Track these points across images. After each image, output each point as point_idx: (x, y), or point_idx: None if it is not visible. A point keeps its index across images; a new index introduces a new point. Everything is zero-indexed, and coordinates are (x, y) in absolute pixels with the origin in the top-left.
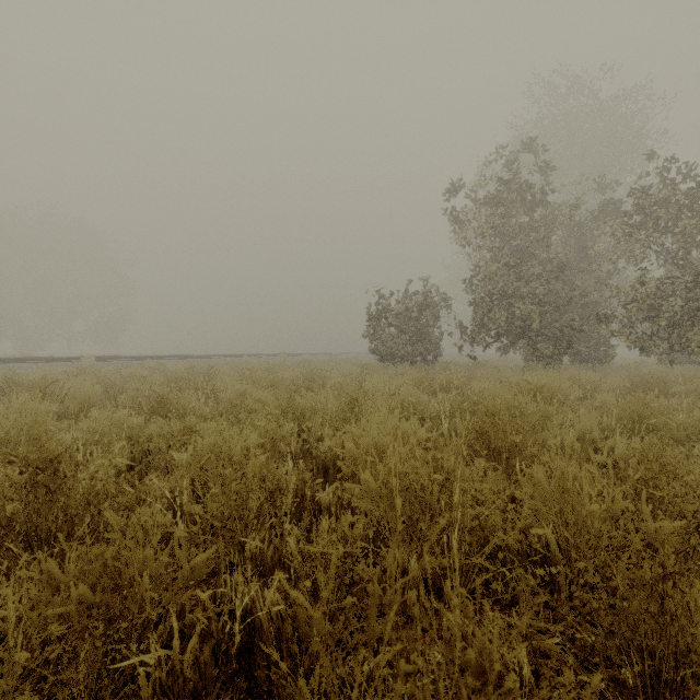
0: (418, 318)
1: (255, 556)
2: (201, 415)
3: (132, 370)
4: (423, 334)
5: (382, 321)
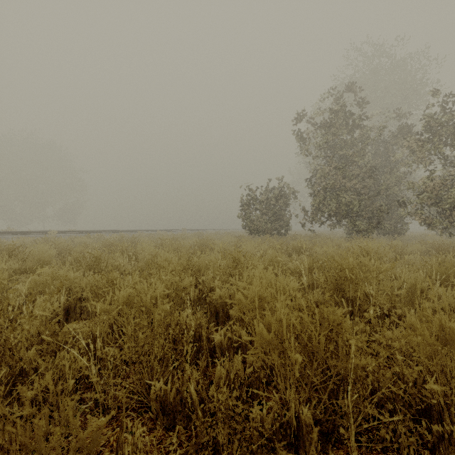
0: (275, 205)
1: (159, 397)
2: (125, 270)
3: (81, 239)
4: (278, 215)
5: (250, 206)
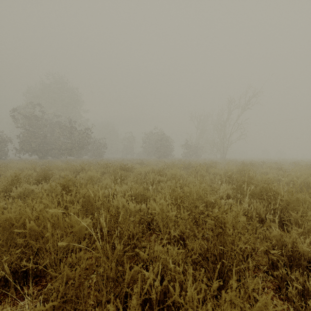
0: None
1: None
2: None
3: None
4: (0, 150)
5: None
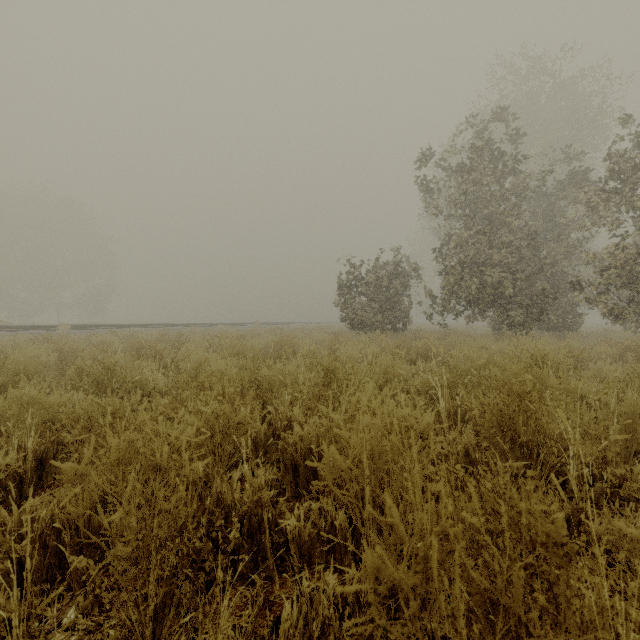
0: (388, 287)
1: None
2: (155, 387)
3: (102, 337)
4: (393, 302)
5: (352, 289)
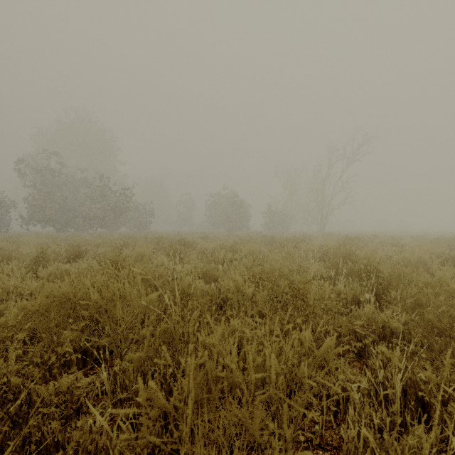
0: None
1: None
2: None
3: None
4: None
5: None
